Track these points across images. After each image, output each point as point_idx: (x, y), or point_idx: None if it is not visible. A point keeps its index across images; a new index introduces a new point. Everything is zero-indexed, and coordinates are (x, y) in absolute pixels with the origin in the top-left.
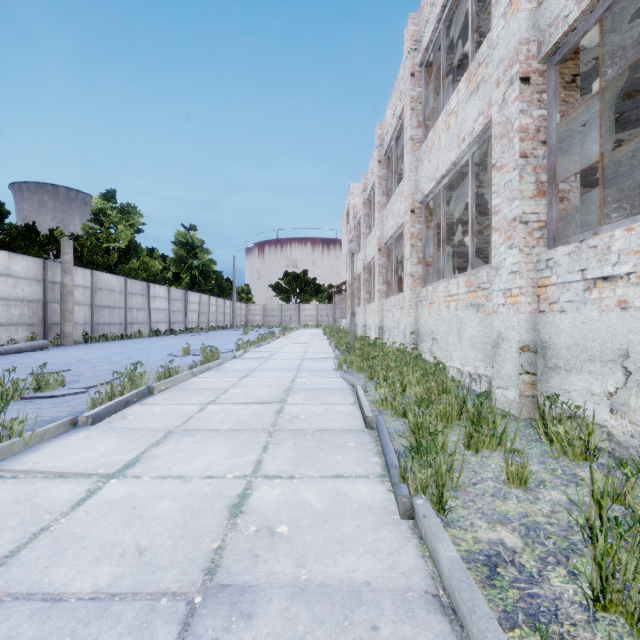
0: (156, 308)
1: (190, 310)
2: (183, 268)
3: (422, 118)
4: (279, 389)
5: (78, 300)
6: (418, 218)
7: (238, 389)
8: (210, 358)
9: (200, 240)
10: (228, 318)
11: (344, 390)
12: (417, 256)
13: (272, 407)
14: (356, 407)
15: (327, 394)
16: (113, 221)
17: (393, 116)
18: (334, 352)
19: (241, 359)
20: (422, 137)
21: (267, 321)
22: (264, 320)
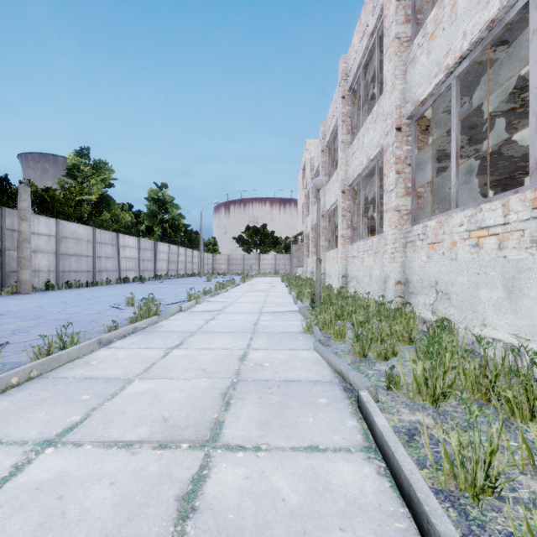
0: (126, 257)
1: (159, 259)
2: (155, 222)
3: (411, 10)
4: (215, 386)
5: (41, 248)
6: (406, 137)
7: (146, 382)
8: (144, 314)
9: (171, 197)
10: (196, 266)
11: (329, 387)
12: (404, 185)
13: (180, 465)
14: (380, 470)
15: (301, 402)
16: (85, 176)
17: (362, 38)
18: (296, 303)
19: (188, 313)
20: (411, 34)
21: (231, 269)
22: (228, 268)
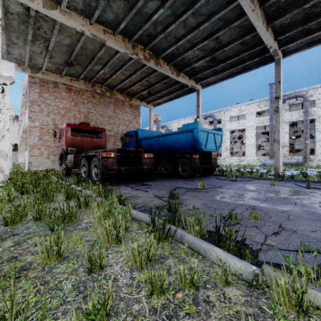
0: None
1: None
2: None
3: None
4: None
5: None
6: None
7: None
8: None
9: None
10: None
11: None
12: None
13: None
14: None
15: None
16: None
17: None
18: None
19: None
20: None
21: None
22: None
